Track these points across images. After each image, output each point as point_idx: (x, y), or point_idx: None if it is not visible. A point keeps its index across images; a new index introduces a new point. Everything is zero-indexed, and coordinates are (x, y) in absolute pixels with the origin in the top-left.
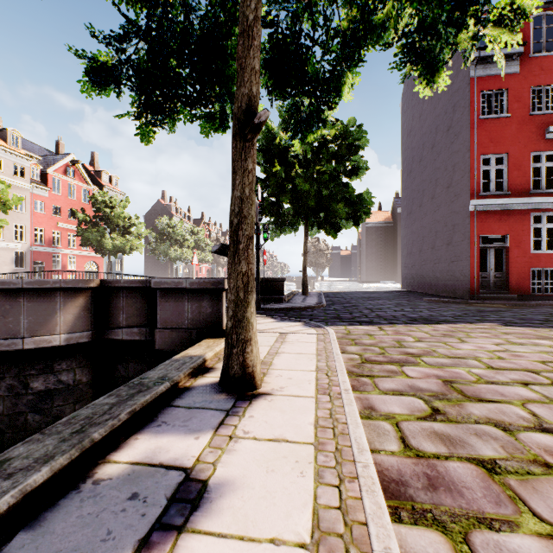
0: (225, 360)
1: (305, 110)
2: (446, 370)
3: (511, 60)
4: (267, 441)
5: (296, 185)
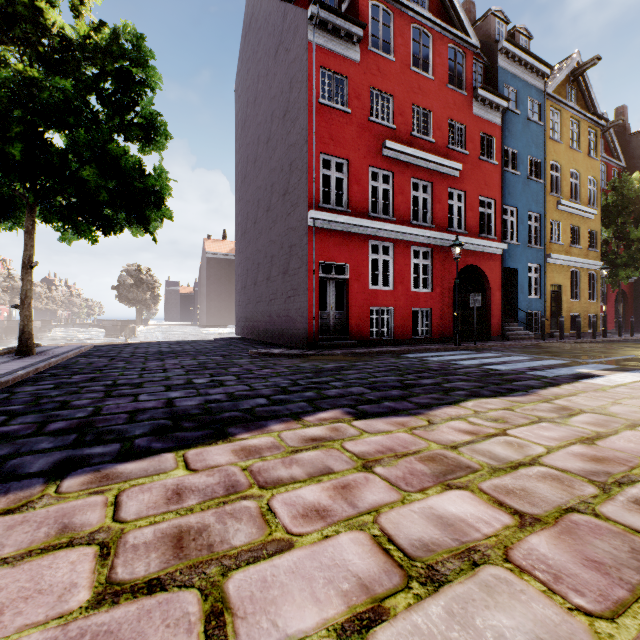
0: None
1: None
2: None
3: (351, 43)
4: None
5: None
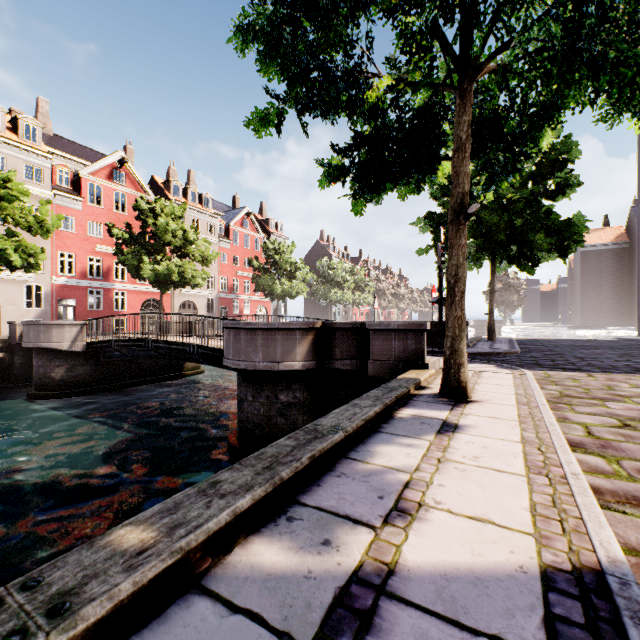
0: (443, 377)
1: (499, 163)
2: None
3: None
4: (486, 417)
5: (481, 218)
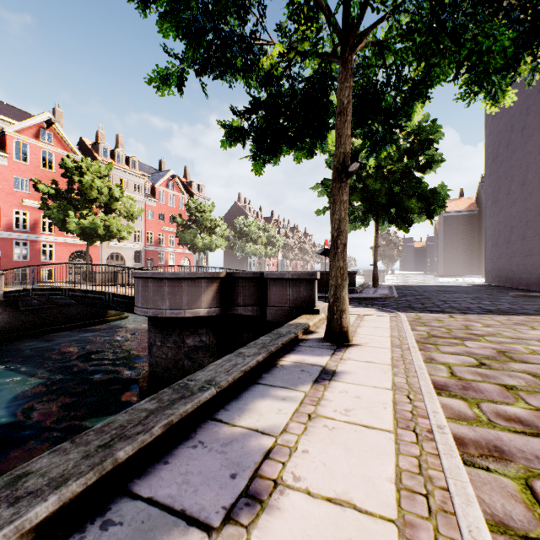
0: (328, 323)
1: (379, 134)
2: (504, 345)
3: None
4: (362, 362)
5: (367, 185)
